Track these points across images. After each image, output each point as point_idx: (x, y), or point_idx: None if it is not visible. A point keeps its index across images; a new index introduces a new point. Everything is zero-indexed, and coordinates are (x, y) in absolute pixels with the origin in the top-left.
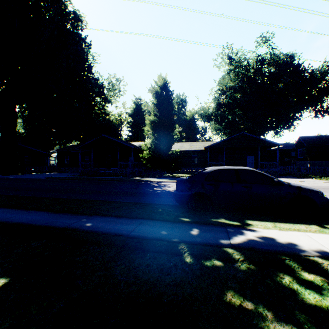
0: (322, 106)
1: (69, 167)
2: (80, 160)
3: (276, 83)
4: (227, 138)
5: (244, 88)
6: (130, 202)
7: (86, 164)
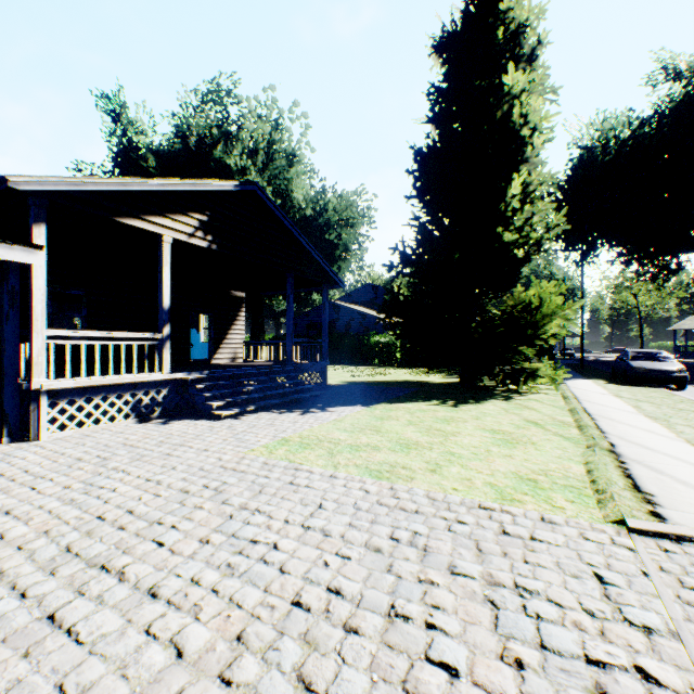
0: None
1: None
2: None
3: None
4: None
5: None
6: None
7: None
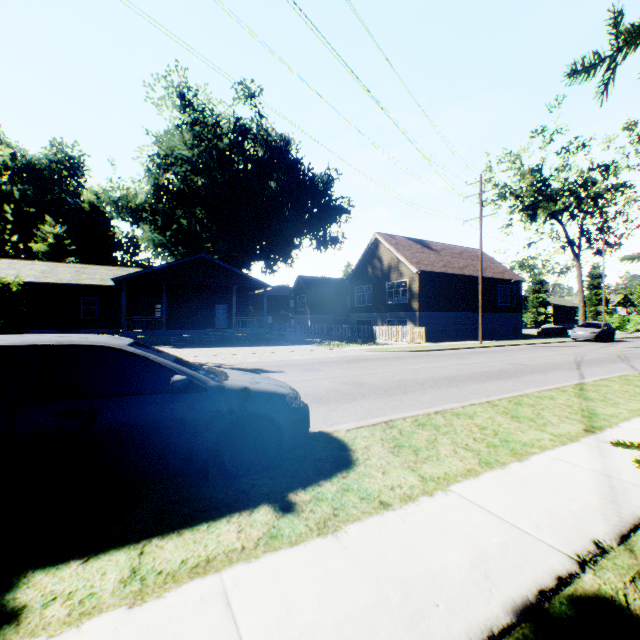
0: (325, 234)
1: None
2: None
3: (266, 178)
4: (172, 263)
5: (212, 170)
6: None
7: None
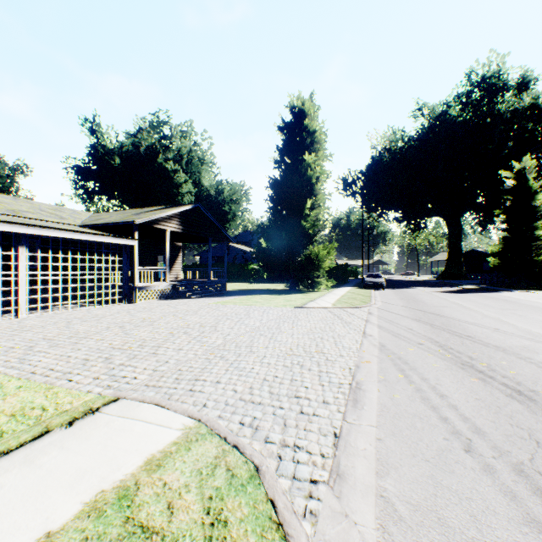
0: None
1: None
2: None
3: None
4: None
5: None
6: None
7: None
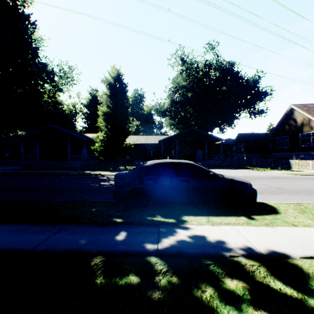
0: (254, 109)
1: (9, 160)
2: (22, 152)
3: (220, 86)
4: (179, 133)
5: (194, 88)
6: (63, 201)
7: (31, 157)
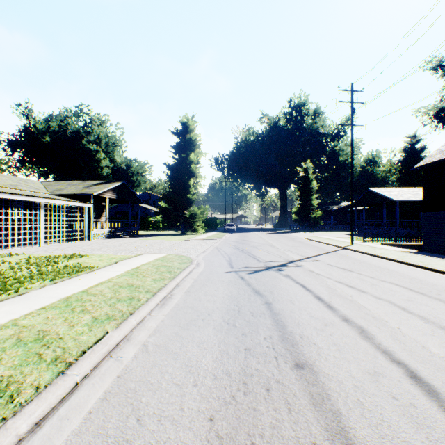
0: None
1: None
2: None
3: None
4: (361, 196)
5: None
6: None
7: None
